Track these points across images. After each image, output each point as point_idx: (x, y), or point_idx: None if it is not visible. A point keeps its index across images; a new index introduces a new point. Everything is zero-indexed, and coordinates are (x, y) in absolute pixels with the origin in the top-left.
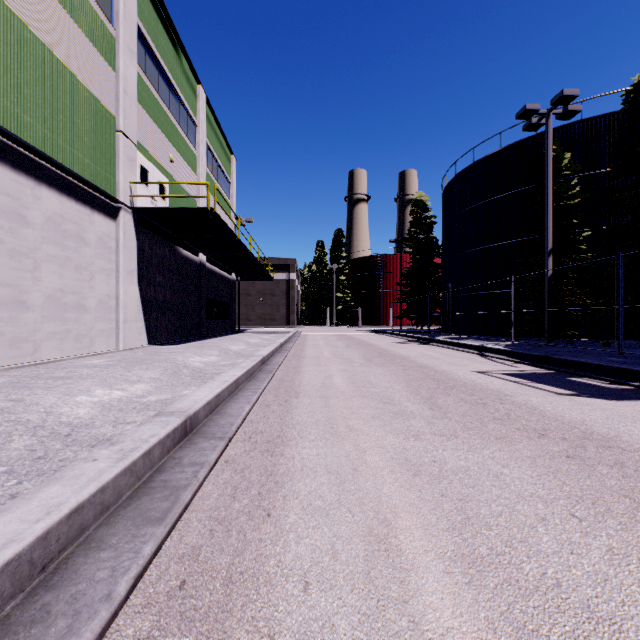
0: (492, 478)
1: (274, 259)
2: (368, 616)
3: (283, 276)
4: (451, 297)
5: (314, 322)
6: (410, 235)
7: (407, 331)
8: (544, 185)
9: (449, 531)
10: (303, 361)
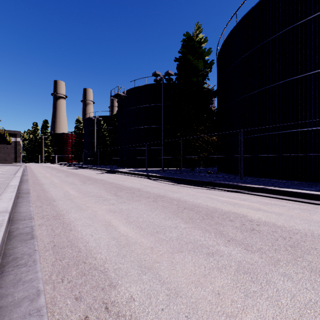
0: (51, 171)
1: (7, 130)
2: (40, 172)
3: (12, 139)
4: (84, 154)
5: (32, 161)
6: (75, 131)
7: (71, 164)
8: (101, 130)
9: (45, 171)
10: (32, 169)
